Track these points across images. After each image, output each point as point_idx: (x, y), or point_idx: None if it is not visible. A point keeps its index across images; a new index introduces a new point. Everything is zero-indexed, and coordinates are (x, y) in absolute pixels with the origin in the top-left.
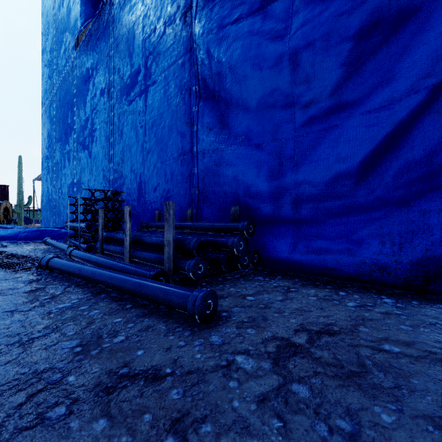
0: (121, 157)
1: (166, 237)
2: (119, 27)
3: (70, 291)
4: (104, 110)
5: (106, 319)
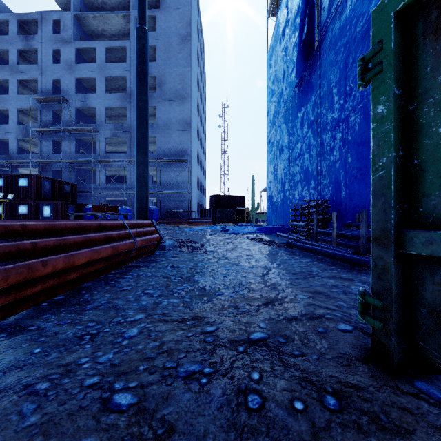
0: (327, 172)
1: (360, 233)
2: (325, 71)
3: (306, 257)
4: (313, 136)
5: (327, 266)
